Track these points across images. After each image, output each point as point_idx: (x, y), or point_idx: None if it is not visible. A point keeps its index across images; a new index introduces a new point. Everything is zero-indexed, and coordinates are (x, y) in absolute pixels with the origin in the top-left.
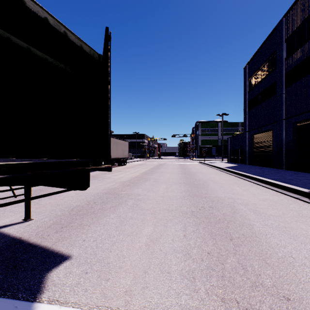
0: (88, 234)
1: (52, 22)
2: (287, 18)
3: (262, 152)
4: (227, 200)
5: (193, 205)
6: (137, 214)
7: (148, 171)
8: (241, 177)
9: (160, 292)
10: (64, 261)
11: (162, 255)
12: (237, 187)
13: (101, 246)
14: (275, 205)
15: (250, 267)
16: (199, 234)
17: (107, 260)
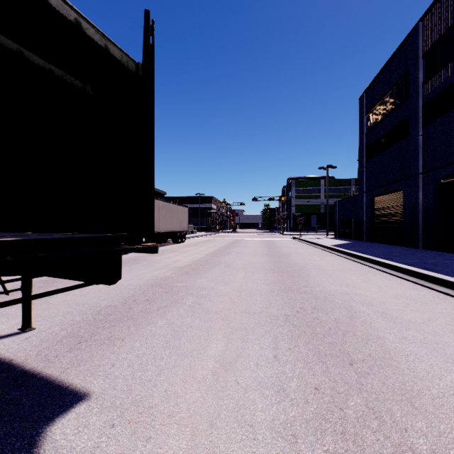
0: (121, 354)
1: (54, 1)
2: (426, 22)
3: (387, 223)
4: (339, 297)
5: (287, 304)
6: (199, 319)
7: (217, 251)
8: (357, 260)
9: None
10: (77, 403)
11: (241, 392)
12: (353, 275)
13: (140, 376)
14: (414, 305)
15: (388, 415)
16: (299, 355)
17: (149, 401)
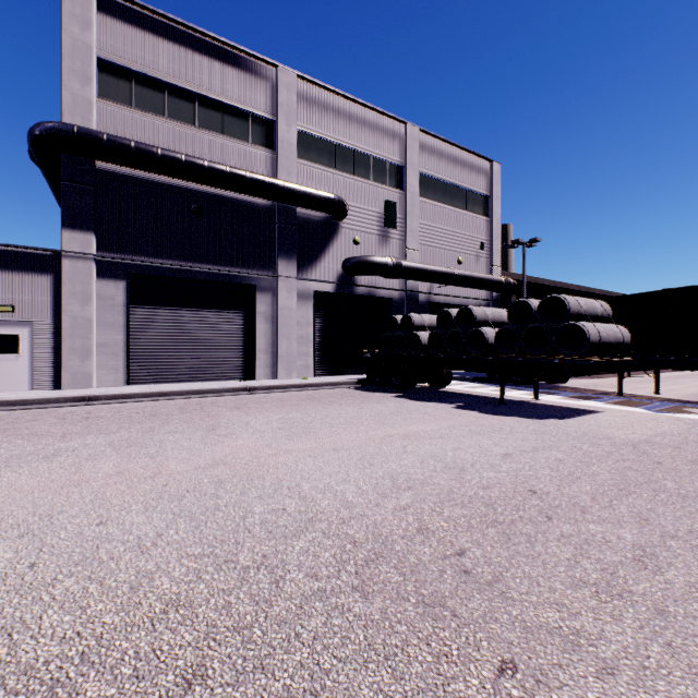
0: None
1: None
2: None
3: None
4: None
5: None
6: None
7: None
8: None
9: None
10: None
11: None
12: None
13: None
14: None
15: None
16: None
17: None
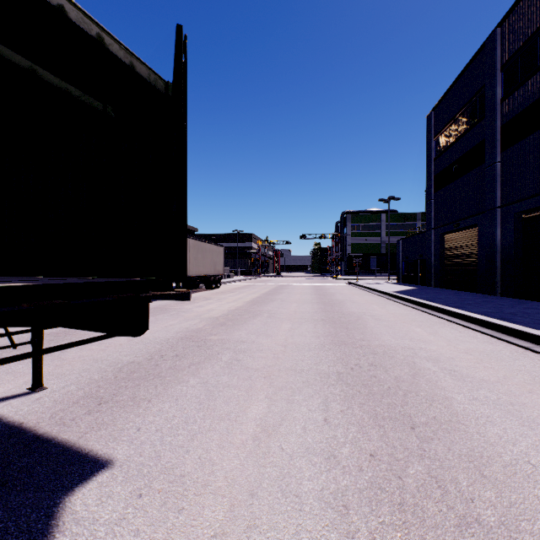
0: (148, 416)
1: (74, 15)
2: (505, 28)
3: (460, 265)
4: (401, 352)
5: (340, 360)
6: (238, 378)
7: (258, 299)
8: (423, 309)
9: (280, 538)
10: (98, 471)
11: (285, 459)
12: (418, 327)
13: (170, 441)
14: (488, 361)
15: (453, 484)
16: (353, 417)
17: (181, 469)
